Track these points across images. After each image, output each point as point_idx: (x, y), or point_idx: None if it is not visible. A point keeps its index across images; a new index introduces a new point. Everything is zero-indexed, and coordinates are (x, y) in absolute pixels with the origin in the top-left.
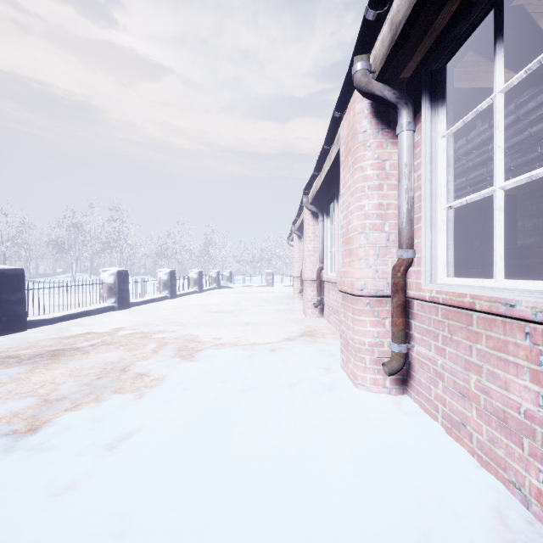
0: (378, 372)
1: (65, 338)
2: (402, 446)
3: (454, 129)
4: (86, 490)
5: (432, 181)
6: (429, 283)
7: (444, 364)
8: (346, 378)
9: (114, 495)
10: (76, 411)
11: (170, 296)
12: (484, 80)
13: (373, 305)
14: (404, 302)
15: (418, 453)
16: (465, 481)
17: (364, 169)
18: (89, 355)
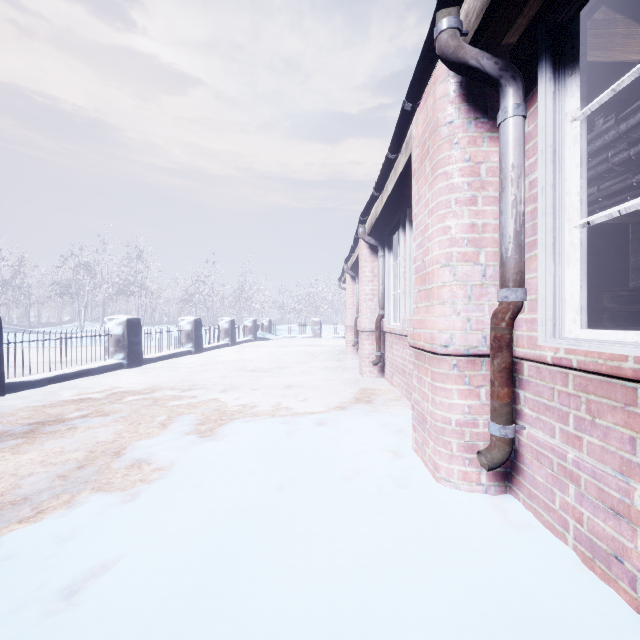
0: (470, 463)
1: (51, 406)
2: (523, 593)
3: (595, 105)
4: None
5: (555, 188)
6: (552, 338)
7: (579, 460)
8: (422, 468)
9: None
10: (34, 523)
11: (195, 350)
12: (621, 48)
13: (463, 368)
14: (510, 364)
15: (551, 608)
16: None
17: (449, 175)
18: (76, 431)
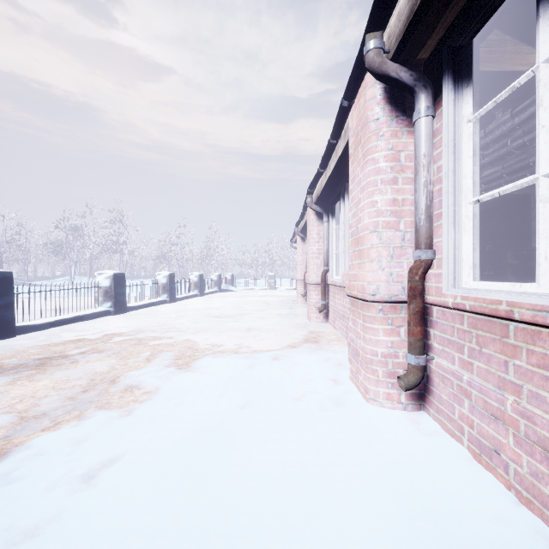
0: (393, 386)
1: (55, 345)
2: (426, 477)
3: (483, 111)
4: (50, 539)
5: (455, 173)
6: (452, 288)
7: (471, 380)
8: (356, 392)
9: (82, 546)
10: (54, 431)
11: (170, 300)
12: (510, 62)
13: (387, 312)
14: (422, 309)
15: (445, 486)
16: (505, 524)
17: (376, 161)
18: (78, 364)
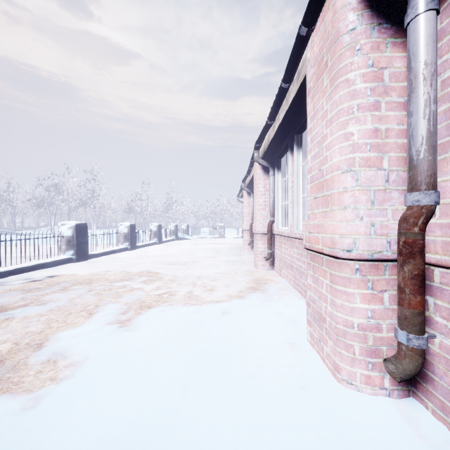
0: (374, 367)
1: (2, 296)
2: None
3: None
4: None
5: None
6: None
7: None
8: (320, 364)
9: None
10: None
11: (131, 247)
12: None
13: (366, 273)
14: (423, 271)
15: None
16: None
17: (352, 82)
18: (12, 321)
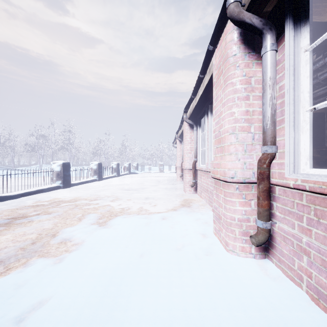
0: (246, 242)
1: (21, 209)
2: (280, 320)
3: (319, 41)
4: None
5: (295, 89)
6: (293, 173)
7: (309, 242)
8: (219, 244)
9: None
10: (4, 276)
11: (98, 179)
12: None
13: (242, 190)
14: (269, 188)
15: None
16: None
17: (234, 84)
18: (33, 222)
